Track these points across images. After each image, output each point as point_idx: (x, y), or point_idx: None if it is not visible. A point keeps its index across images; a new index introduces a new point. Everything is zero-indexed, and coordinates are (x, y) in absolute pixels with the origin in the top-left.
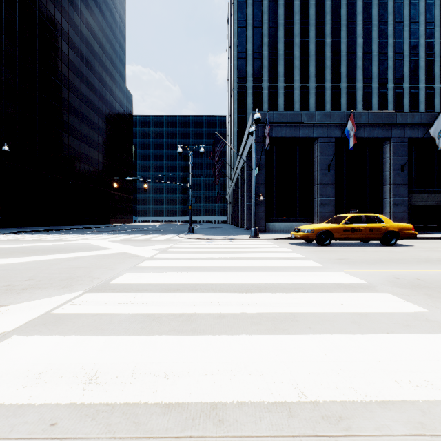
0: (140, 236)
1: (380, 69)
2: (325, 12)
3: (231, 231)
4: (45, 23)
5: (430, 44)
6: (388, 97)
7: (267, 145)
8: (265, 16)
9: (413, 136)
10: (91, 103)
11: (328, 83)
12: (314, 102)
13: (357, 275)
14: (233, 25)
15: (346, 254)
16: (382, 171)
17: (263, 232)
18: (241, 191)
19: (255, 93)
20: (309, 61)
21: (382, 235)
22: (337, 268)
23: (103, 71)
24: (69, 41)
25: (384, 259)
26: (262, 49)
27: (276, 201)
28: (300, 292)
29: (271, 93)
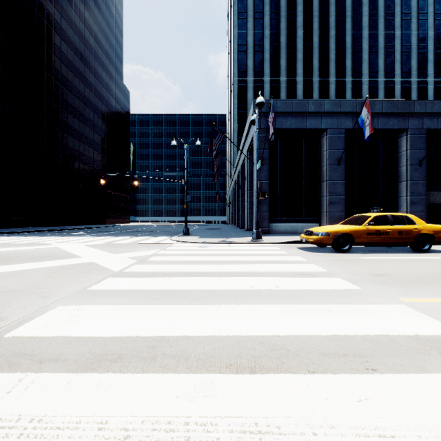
0: (128, 239)
1: (387, 62)
2: (329, 2)
3: (231, 232)
4: (35, 12)
5: (439, 36)
6: (395, 92)
7: (270, 135)
8: (267, 7)
9: (433, 127)
10: (85, 98)
11: (332, 77)
12: (318, 97)
13: (431, 313)
14: (233, 17)
15: (380, 266)
16: (397, 166)
17: (266, 234)
18: (241, 189)
19: (256, 87)
20: (313, 54)
21: (414, 239)
22: (385, 294)
23: (98, 66)
24: (61, 33)
25: (438, 275)
26: (263, 41)
27: (280, 199)
28: (359, 368)
29: (273, 87)
